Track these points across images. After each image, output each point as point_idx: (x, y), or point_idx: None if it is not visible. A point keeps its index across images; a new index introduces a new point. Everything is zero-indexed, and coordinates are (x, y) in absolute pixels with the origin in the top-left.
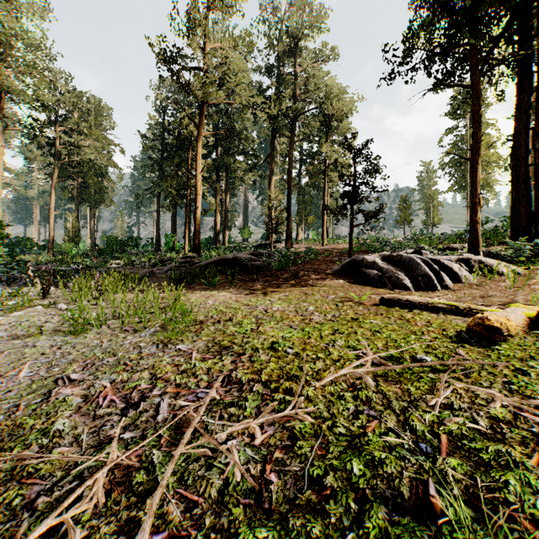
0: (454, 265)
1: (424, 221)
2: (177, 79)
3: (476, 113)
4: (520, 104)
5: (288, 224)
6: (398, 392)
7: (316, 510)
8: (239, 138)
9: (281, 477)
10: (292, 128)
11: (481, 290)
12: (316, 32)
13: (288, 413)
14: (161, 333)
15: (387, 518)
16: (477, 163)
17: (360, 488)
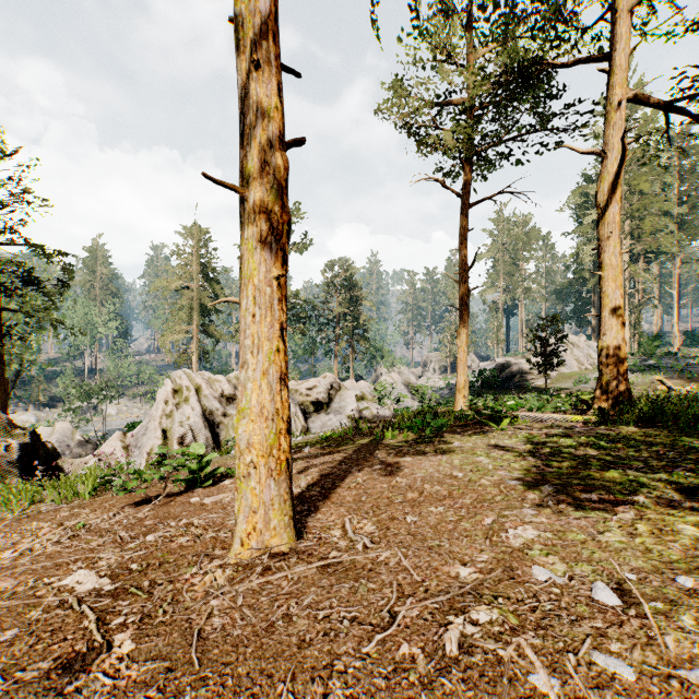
0: None
1: None
2: None
3: None
4: None
5: None
6: None
7: None
8: None
9: None
10: None
11: None
12: None
13: None
14: None
15: None
16: None
17: None
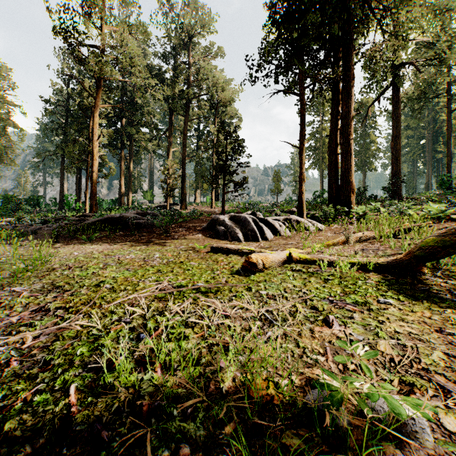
0: (276, 223)
1: (293, 191)
2: (71, 53)
3: (301, 114)
4: (333, 111)
5: (183, 189)
6: (161, 306)
7: (30, 378)
8: (142, 112)
9: (23, 364)
10: (186, 109)
11: (287, 240)
12: (207, 32)
13: (63, 326)
14: (8, 279)
15: (77, 375)
16: (303, 150)
17: (74, 362)
